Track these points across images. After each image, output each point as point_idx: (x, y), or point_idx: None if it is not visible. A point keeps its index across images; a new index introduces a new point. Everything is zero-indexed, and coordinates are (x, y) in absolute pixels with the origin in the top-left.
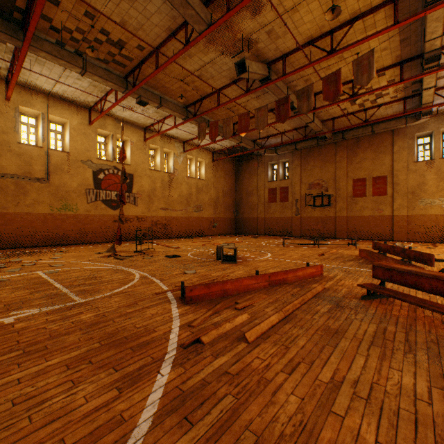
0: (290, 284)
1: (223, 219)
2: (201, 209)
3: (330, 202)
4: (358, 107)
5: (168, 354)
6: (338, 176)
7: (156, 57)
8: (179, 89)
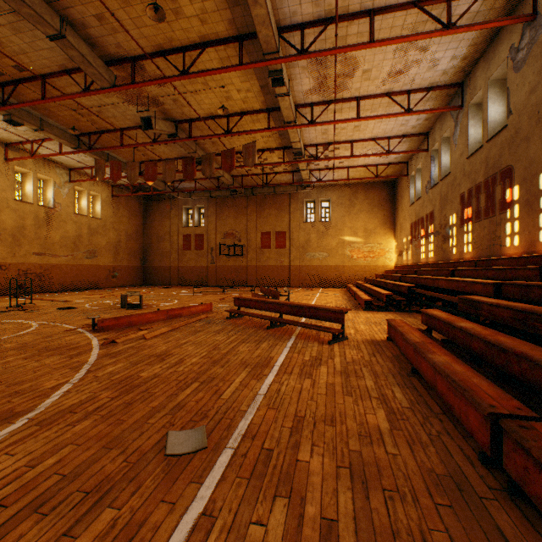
0: (184, 317)
1: (127, 268)
2: (96, 255)
3: (243, 252)
4: (261, 170)
5: (95, 347)
6: (249, 228)
7: (43, 85)
8: (70, 116)
